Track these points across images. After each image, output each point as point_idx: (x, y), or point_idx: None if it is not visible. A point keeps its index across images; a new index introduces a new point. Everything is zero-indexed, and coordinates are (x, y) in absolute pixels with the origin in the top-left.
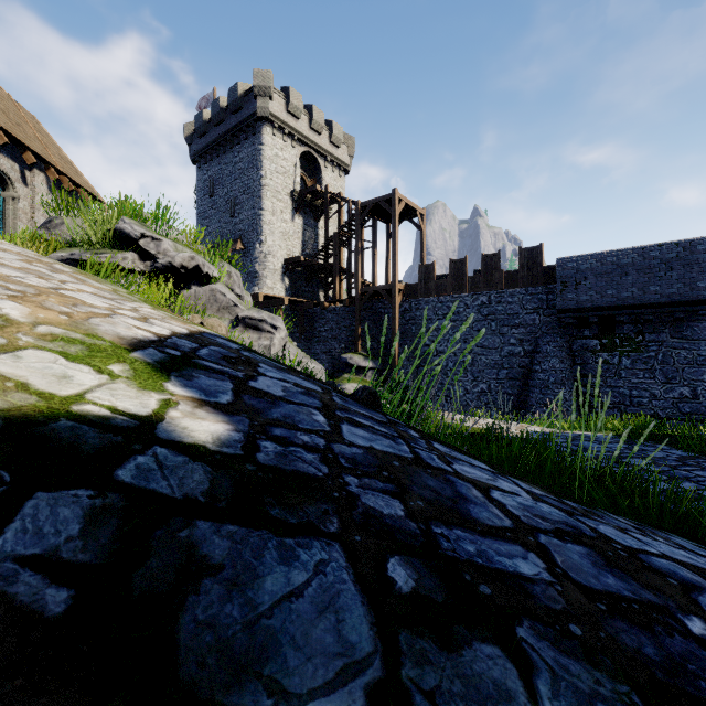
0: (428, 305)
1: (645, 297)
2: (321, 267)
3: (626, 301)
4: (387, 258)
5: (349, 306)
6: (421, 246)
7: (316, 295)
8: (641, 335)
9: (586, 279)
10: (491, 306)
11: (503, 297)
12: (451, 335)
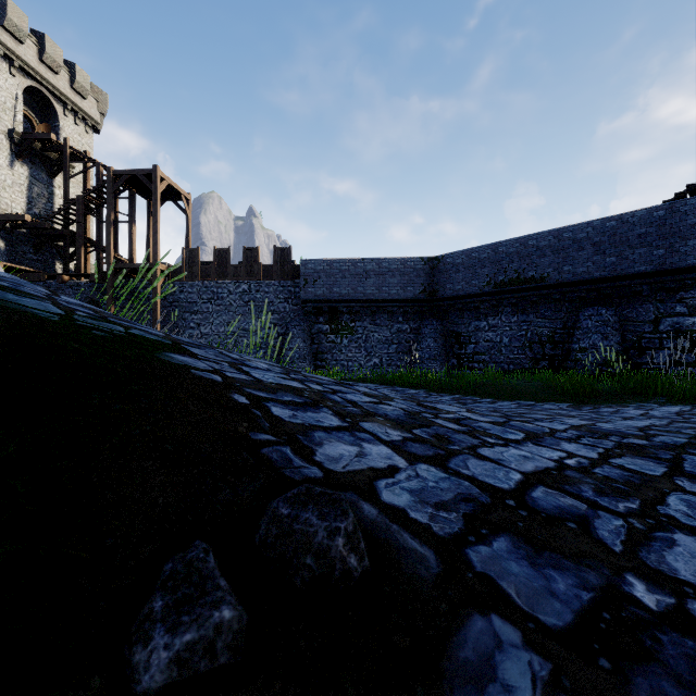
0: (193, 288)
1: (356, 295)
2: (58, 233)
3: (345, 297)
4: (149, 237)
5: (98, 282)
6: (187, 230)
7: (50, 266)
8: (354, 322)
9: (321, 278)
10: (251, 293)
11: (261, 287)
12: (216, 319)
